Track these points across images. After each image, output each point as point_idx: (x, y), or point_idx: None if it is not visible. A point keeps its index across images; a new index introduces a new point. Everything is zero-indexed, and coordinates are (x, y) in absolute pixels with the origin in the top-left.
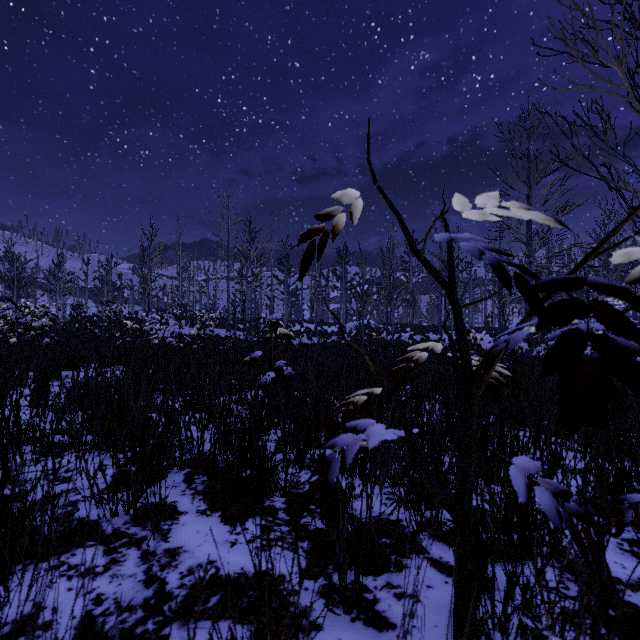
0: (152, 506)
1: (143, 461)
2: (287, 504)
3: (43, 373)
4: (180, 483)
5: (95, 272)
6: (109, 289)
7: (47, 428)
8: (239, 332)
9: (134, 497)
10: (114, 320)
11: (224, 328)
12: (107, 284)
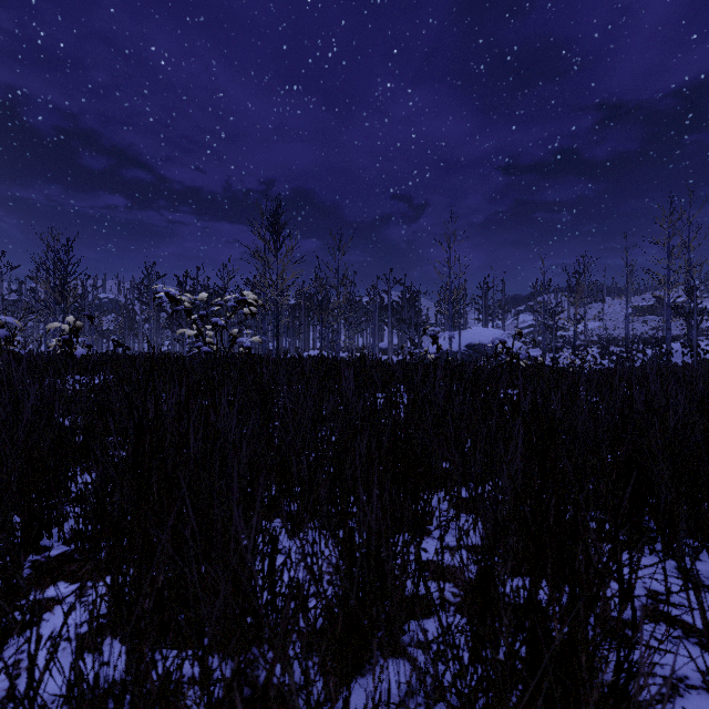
0: None
1: None
2: None
3: None
4: None
5: None
6: None
7: None
8: None
9: None
10: None
11: None
12: None
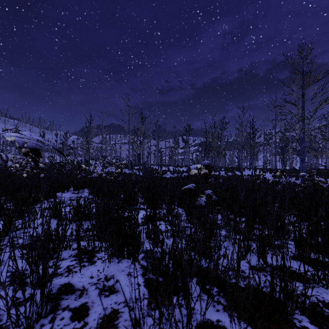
0: (206, 328)
1: (209, 293)
2: (315, 325)
3: (48, 194)
4: (202, 295)
5: (60, 140)
6: (67, 148)
7: (68, 234)
8: (134, 171)
9: (201, 326)
10: (71, 164)
11: (126, 168)
12: (65, 146)
